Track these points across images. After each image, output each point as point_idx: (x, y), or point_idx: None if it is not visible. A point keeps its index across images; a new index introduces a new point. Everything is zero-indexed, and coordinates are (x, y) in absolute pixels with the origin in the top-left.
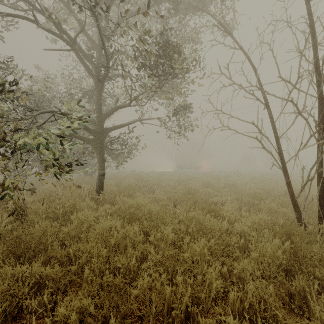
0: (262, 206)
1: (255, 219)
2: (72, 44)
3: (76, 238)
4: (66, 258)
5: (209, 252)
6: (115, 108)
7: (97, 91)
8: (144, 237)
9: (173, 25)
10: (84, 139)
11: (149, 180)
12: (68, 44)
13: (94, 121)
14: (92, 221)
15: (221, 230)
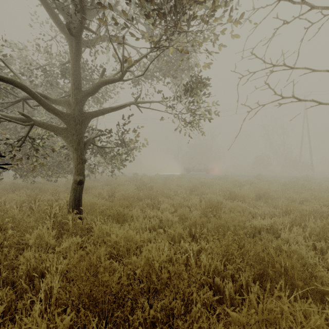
0: None
1: None
2: None
3: None
4: None
5: None
6: (100, 82)
7: (73, 55)
8: None
9: None
10: (51, 128)
11: (152, 186)
12: None
13: (69, 102)
14: None
15: None
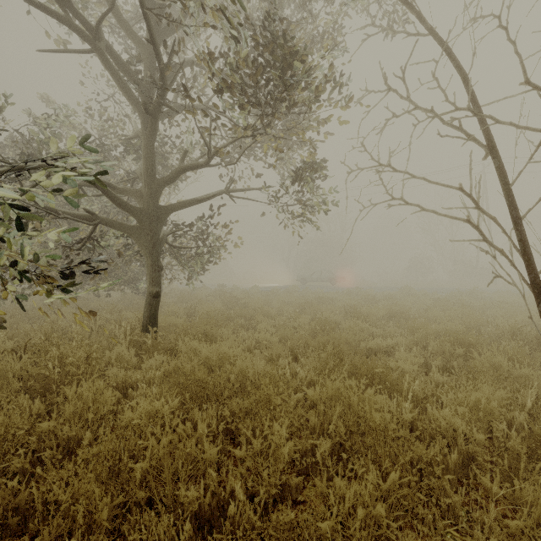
0: (481, 365)
1: (476, 400)
2: (92, 40)
3: (72, 442)
4: (15, 519)
5: (385, 507)
6: (181, 168)
7: (147, 135)
8: (226, 441)
9: (292, 14)
10: (121, 228)
11: (247, 303)
12: (85, 40)
13: (141, 193)
14: (109, 404)
15: (400, 422)
